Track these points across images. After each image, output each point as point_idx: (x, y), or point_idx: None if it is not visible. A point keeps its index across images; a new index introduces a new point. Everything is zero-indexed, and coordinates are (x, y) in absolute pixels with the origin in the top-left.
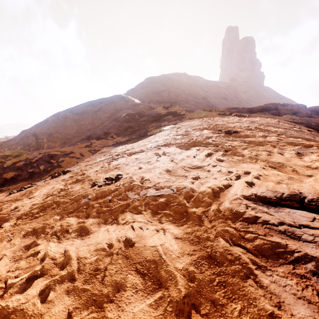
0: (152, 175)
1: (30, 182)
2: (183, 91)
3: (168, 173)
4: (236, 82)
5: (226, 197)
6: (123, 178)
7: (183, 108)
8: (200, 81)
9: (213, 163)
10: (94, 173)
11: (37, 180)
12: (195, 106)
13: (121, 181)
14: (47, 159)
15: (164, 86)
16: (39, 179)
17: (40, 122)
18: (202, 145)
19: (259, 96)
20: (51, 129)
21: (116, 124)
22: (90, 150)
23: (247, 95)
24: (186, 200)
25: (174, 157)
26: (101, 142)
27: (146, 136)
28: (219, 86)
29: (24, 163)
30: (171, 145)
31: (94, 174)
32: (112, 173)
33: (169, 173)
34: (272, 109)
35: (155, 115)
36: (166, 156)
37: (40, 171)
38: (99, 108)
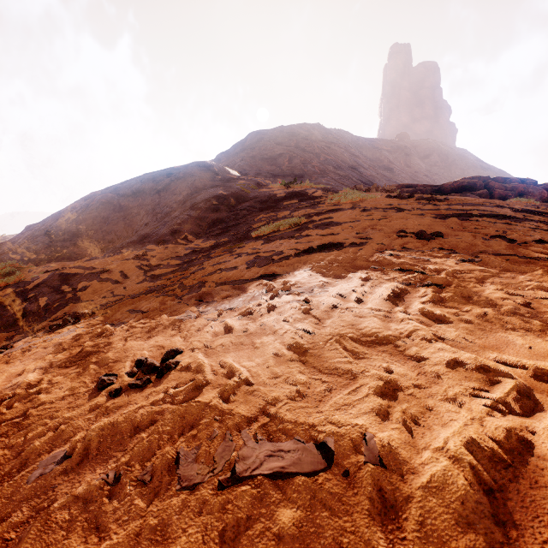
0: (256, 363)
1: (11, 335)
2: (315, 156)
3: (299, 358)
4: (407, 141)
5: (546, 528)
6: (179, 368)
7: (317, 186)
8: (345, 139)
9: (423, 331)
10: (124, 332)
11: (26, 330)
12: (337, 182)
13: (172, 380)
14: (56, 283)
15: (283, 147)
16: (29, 329)
17: (60, 210)
18: (371, 267)
19: (448, 165)
20: (78, 224)
21: (194, 215)
22: (142, 265)
23: (427, 163)
24: (383, 527)
25: (310, 301)
26: (165, 249)
27: (248, 239)
28: (379, 147)
29: (13, 291)
30: (300, 264)
31: (121, 339)
32: (162, 339)
33: (303, 357)
34: (478, 187)
35: (267, 199)
36: (290, 294)
37: (38, 310)
38: (165, 185)
